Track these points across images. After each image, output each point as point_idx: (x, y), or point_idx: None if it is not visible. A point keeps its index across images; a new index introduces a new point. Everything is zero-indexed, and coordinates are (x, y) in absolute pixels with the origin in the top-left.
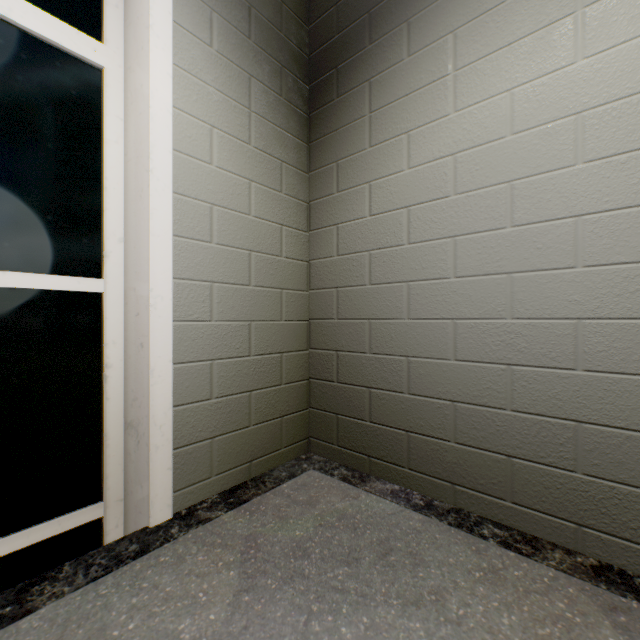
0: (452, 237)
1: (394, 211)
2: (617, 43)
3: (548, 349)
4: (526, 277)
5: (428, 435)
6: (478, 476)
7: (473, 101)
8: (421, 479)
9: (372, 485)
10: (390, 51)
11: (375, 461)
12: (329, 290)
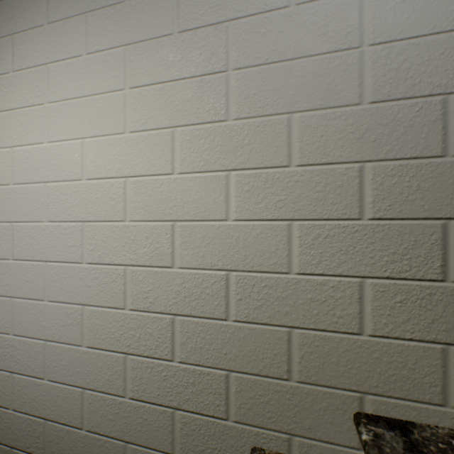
0: None
1: None
2: (63, 139)
3: (32, 362)
4: (21, 302)
5: None
6: None
7: None
8: None
9: None
10: None
11: None
12: None
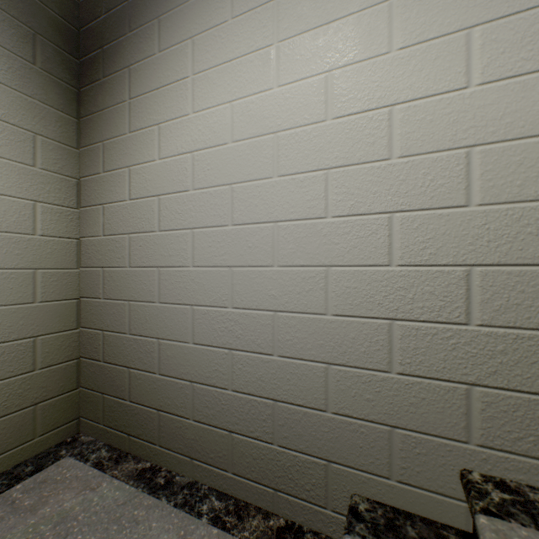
0: (191, 229)
1: (148, 198)
2: (299, 79)
3: (256, 336)
4: (242, 271)
5: (174, 413)
6: (209, 450)
7: (206, 106)
8: (169, 455)
9: (124, 467)
10: (145, 43)
11: (134, 439)
12: (97, 269)
